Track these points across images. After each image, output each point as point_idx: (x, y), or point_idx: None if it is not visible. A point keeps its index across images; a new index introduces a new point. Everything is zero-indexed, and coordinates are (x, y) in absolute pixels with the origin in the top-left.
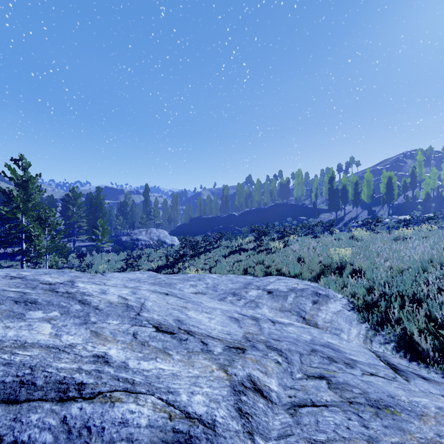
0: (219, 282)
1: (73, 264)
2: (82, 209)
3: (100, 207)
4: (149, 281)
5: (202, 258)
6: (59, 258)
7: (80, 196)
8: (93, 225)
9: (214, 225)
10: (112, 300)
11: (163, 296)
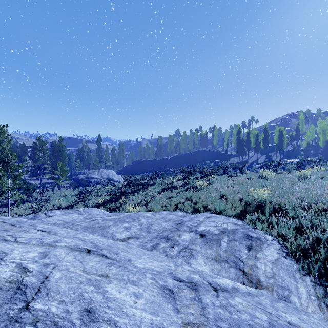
0: (153, 221)
1: (33, 199)
2: (47, 154)
3: (61, 152)
4: (83, 224)
5: (141, 194)
6: (24, 193)
7: (45, 144)
8: (53, 167)
9: (151, 167)
10: (0, 277)
11: (82, 256)
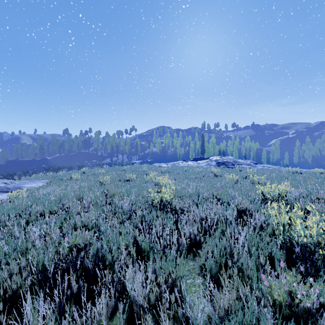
0: None
1: None
2: None
3: None
4: None
5: None
6: None
7: None
8: None
9: (29, 166)
10: None
11: None
